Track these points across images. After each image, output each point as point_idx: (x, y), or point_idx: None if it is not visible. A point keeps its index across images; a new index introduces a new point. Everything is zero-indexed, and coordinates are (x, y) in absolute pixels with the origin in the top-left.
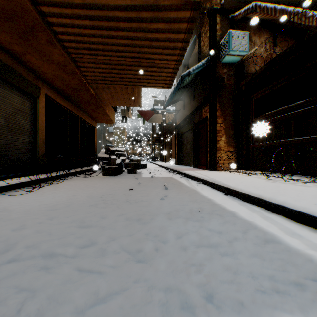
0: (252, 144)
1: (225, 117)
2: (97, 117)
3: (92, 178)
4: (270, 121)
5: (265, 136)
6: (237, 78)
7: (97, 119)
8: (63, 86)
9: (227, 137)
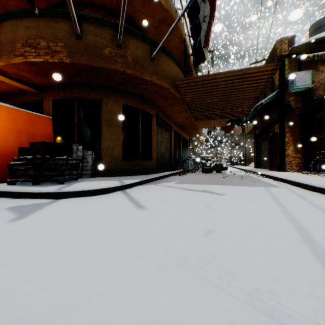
0: (314, 152)
1: (292, 132)
2: (191, 134)
3: (197, 173)
4: (324, 136)
5: (322, 147)
6: (303, 101)
7: (190, 135)
8: (181, 123)
9: (293, 147)
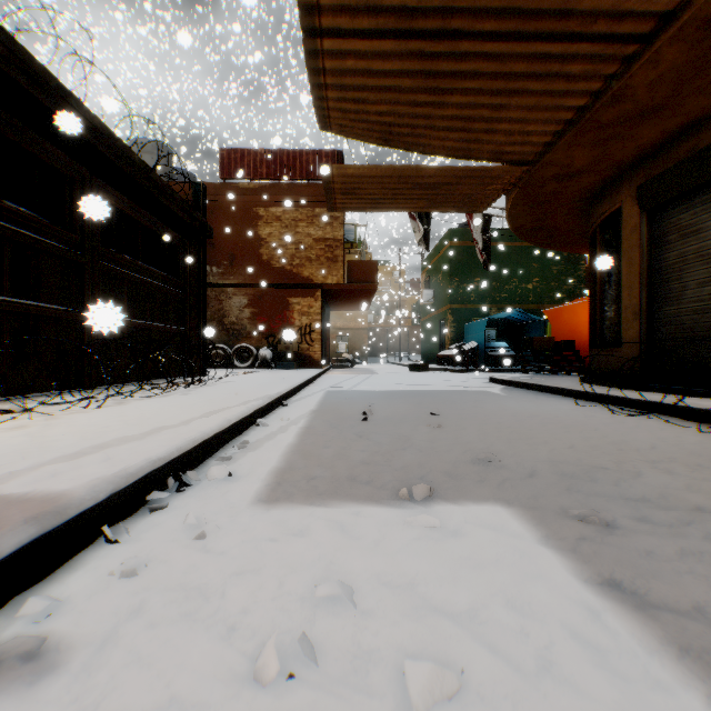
0: None
1: None
2: None
3: None
4: None
5: None
6: None
7: None
8: None
9: None
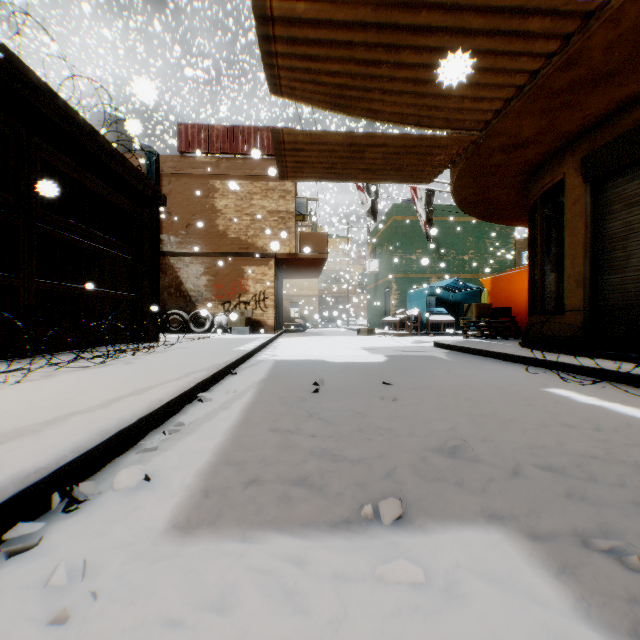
0: None
1: None
2: None
3: None
4: None
5: None
6: None
7: None
8: None
9: None
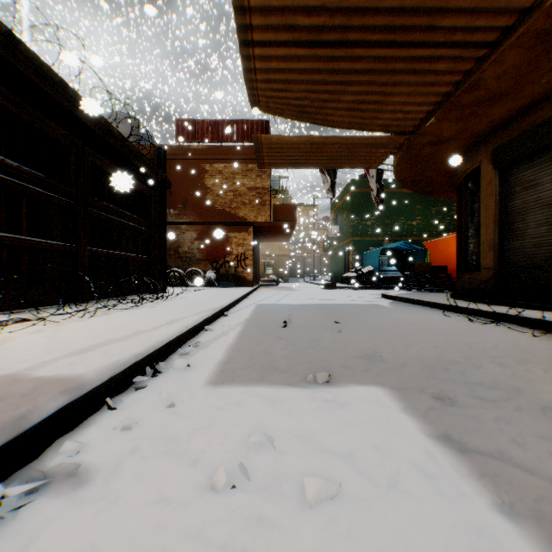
0: None
1: None
2: None
3: None
4: None
5: None
6: None
7: None
8: None
9: None
